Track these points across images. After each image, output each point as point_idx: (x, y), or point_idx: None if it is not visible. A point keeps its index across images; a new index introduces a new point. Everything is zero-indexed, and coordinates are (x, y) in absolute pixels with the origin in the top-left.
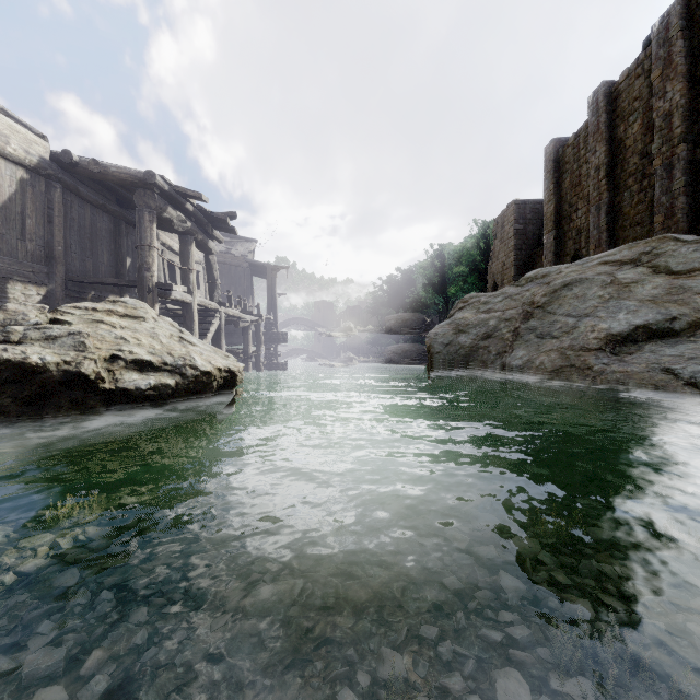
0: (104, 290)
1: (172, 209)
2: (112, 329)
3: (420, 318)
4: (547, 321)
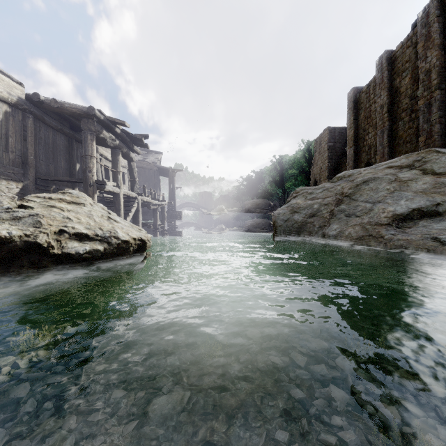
0: (61, 185)
1: (106, 132)
2: (61, 212)
3: (267, 203)
4: (352, 205)
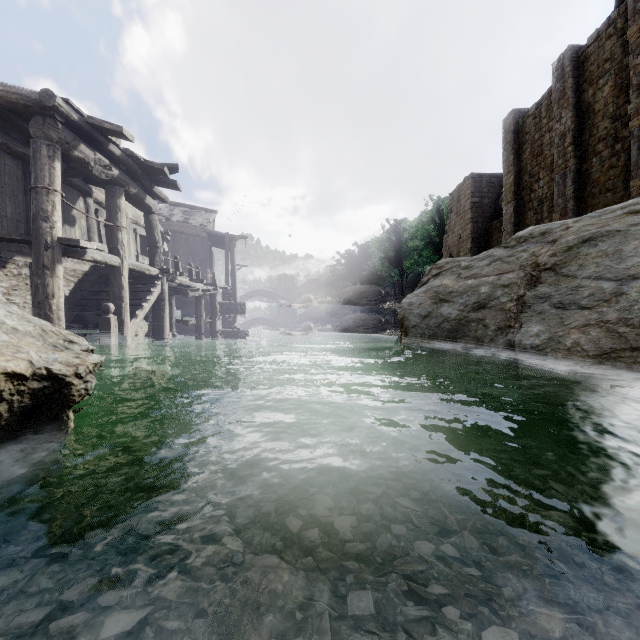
0: (6, 249)
1: (87, 148)
2: None
3: (376, 290)
4: (565, 286)
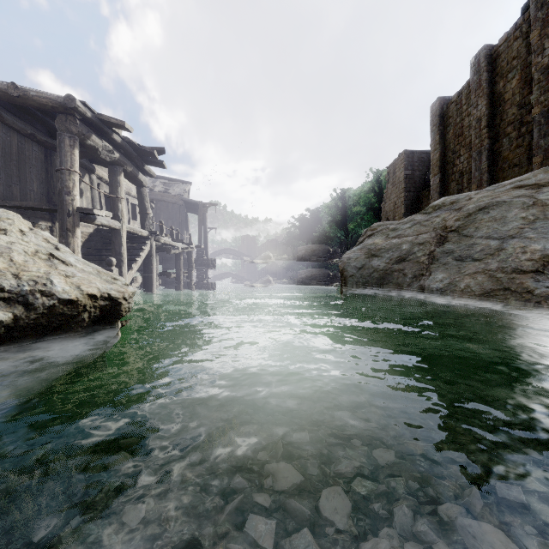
0: (33, 216)
1: (97, 137)
2: None
3: (325, 249)
4: (464, 243)
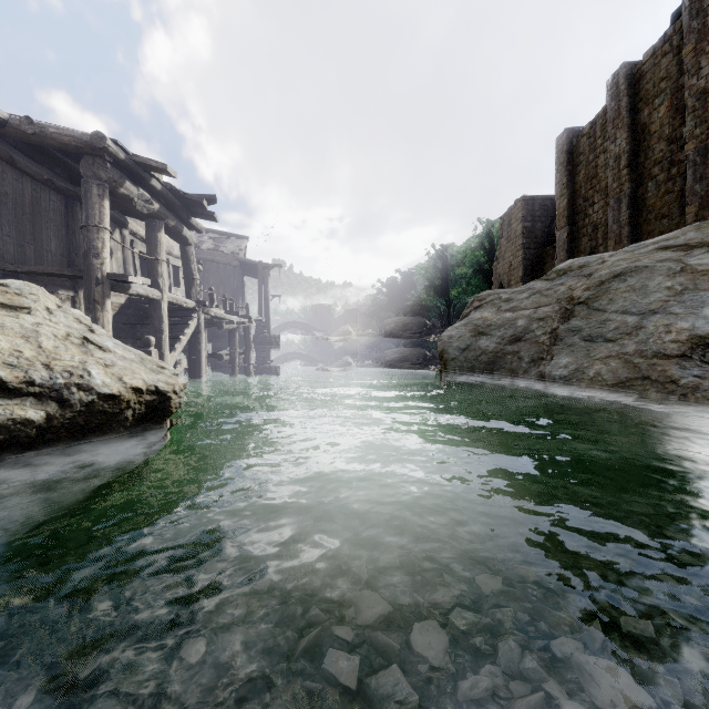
0: (51, 283)
1: (132, 184)
2: None
3: (421, 322)
4: (595, 319)
